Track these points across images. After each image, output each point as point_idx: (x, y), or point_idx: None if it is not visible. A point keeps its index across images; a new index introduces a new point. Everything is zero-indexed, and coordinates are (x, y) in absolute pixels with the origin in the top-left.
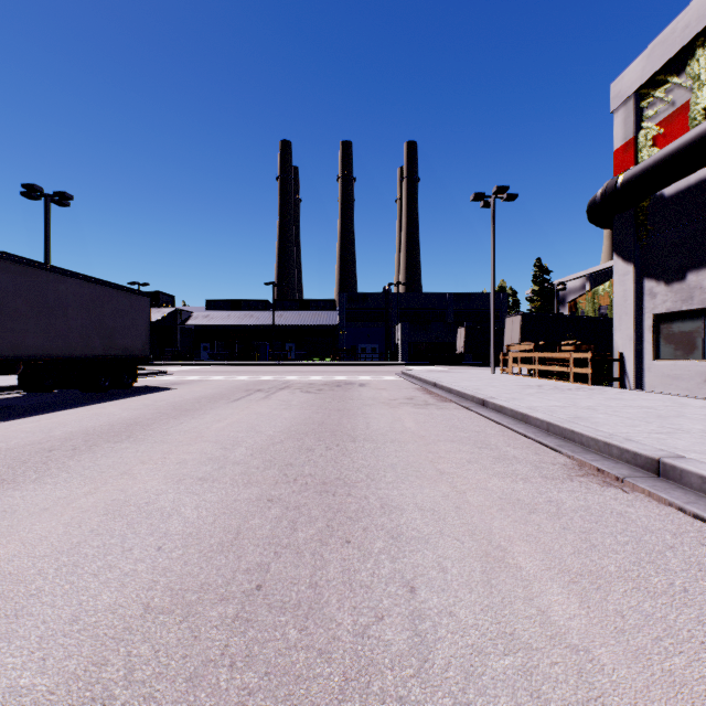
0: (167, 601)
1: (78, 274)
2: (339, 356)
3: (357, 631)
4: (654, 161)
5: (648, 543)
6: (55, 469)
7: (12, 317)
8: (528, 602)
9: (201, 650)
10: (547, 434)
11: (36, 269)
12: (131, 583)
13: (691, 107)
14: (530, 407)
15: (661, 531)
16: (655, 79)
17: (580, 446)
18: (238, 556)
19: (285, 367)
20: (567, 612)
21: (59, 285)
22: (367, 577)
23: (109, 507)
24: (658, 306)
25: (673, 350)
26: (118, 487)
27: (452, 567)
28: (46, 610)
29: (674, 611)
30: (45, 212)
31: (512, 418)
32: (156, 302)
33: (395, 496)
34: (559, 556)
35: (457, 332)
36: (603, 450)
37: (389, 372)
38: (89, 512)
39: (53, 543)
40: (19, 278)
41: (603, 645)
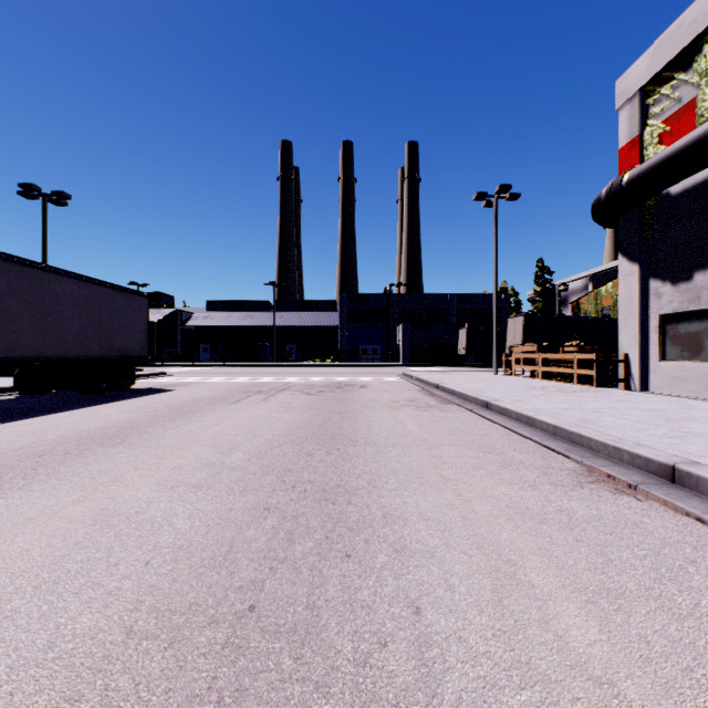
0: (151, 624)
1: (75, 274)
2: (340, 357)
3: (358, 660)
4: (661, 159)
5: (667, 557)
6: (44, 475)
7: (6, 317)
8: (544, 626)
9: (186, 683)
10: (554, 437)
11: (32, 269)
12: (115, 603)
13: (698, 104)
14: (535, 410)
15: (680, 543)
16: (661, 76)
17: (589, 450)
18: (231, 572)
19: (285, 369)
20: (587, 638)
21: (54, 285)
22: (369, 596)
23: (97, 517)
24: (664, 306)
25: (679, 351)
26: (108, 494)
27: (460, 585)
28: (20, 635)
29: (703, 636)
30: (43, 211)
31: (517, 421)
32: (155, 303)
33: (398, 505)
34: (574, 572)
35: (458, 333)
36: (613, 455)
37: (391, 373)
38: (76, 522)
39: (34, 557)
40: (13, 278)
41: (629, 677)
